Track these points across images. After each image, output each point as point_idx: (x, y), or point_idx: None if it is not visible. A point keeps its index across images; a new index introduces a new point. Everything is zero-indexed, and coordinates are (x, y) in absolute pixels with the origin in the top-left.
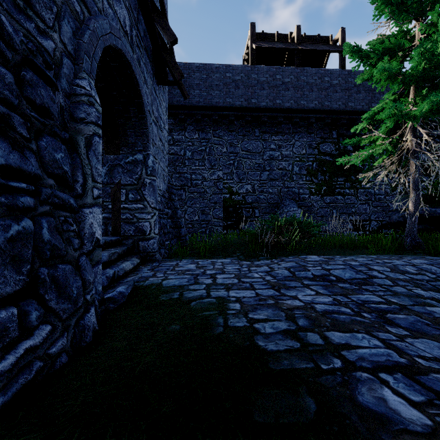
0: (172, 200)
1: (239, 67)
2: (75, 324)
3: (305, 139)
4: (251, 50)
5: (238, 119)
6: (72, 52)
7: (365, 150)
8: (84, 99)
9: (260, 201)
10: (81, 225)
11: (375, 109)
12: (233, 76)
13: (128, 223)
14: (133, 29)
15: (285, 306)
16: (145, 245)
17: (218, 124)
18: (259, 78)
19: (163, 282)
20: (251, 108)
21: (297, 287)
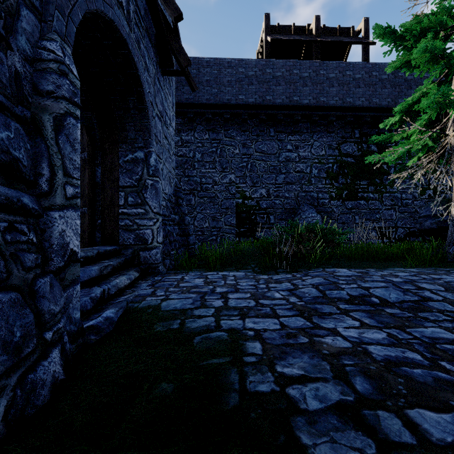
0: (180, 205)
1: (253, 61)
2: (19, 382)
3: (325, 139)
4: (265, 43)
5: (251, 118)
6: (37, 4)
7: (399, 147)
8: (52, 66)
9: (276, 207)
10: (46, 233)
11: (409, 101)
12: (246, 71)
13: (127, 231)
14: (131, 3)
15: (326, 348)
16: (146, 255)
17: (230, 124)
18: (274, 72)
19: (163, 303)
20: (265, 105)
21: (333, 314)
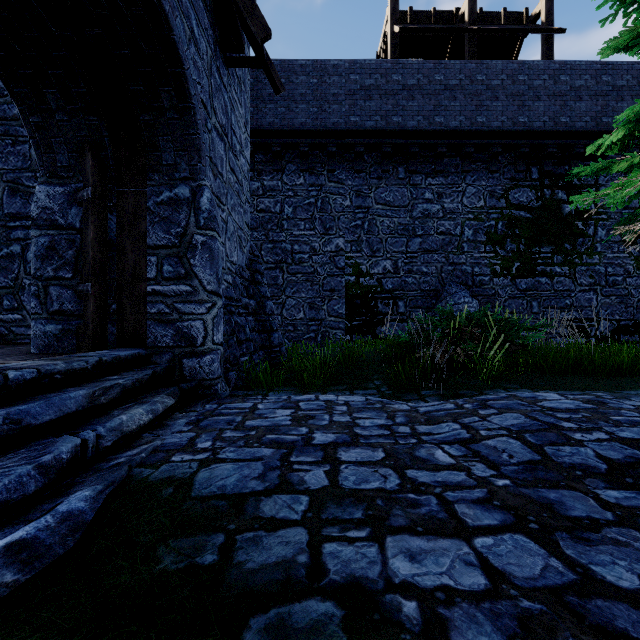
0: (258, 283)
1: (372, 63)
2: None
3: (484, 182)
4: (391, 37)
5: (369, 152)
6: None
7: (633, 177)
8: None
9: (407, 288)
10: None
11: None
12: (362, 79)
13: (161, 323)
14: None
15: None
16: (194, 365)
17: (337, 161)
18: (406, 80)
19: (200, 474)
20: (392, 131)
21: (603, 526)
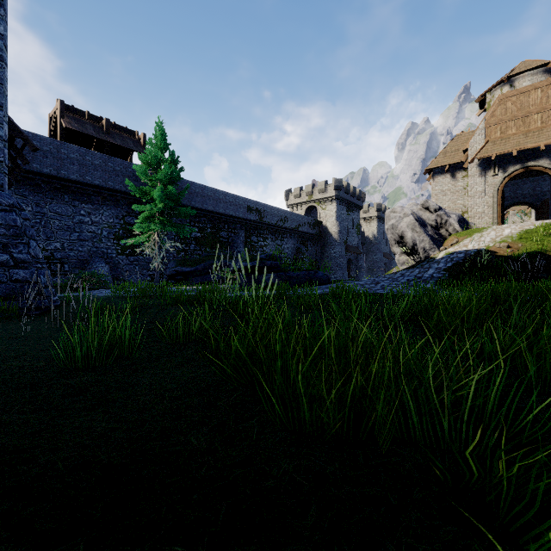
0: None
1: (48, 139)
2: None
3: (113, 211)
4: (60, 124)
5: (46, 183)
6: None
7: (135, 238)
8: None
9: (71, 258)
10: None
11: (144, 216)
12: (41, 145)
13: None
14: None
15: None
16: None
17: (22, 184)
18: (69, 154)
19: None
20: (60, 178)
21: None
